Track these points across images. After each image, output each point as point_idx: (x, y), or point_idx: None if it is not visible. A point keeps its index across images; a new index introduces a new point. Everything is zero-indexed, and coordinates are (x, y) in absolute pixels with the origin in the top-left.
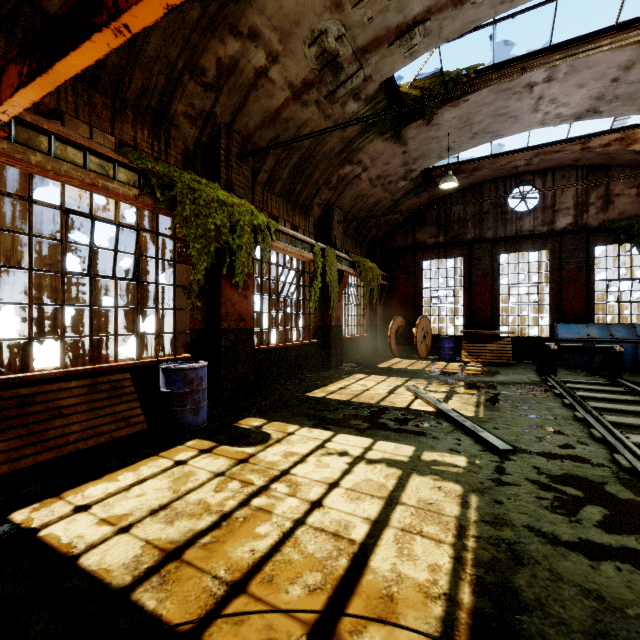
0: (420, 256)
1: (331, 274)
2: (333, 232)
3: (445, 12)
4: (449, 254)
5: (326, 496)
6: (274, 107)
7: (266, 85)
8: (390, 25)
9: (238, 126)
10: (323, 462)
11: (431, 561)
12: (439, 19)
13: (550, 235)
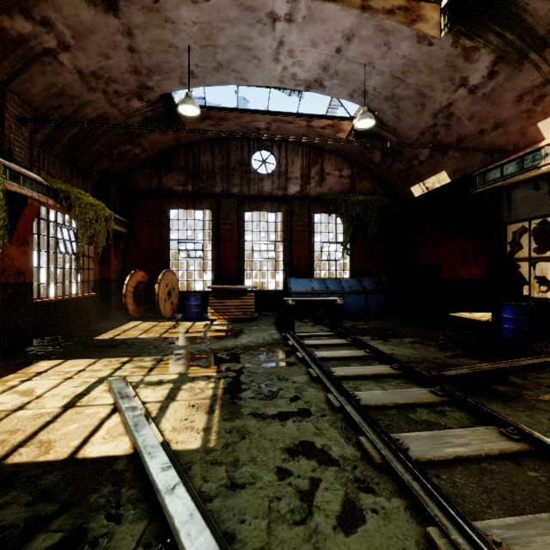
0: (167, 203)
1: None
2: (4, 131)
3: None
4: (198, 205)
5: None
6: None
7: None
8: None
9: None
10: None
11: None
12: None
13: (284, 199)
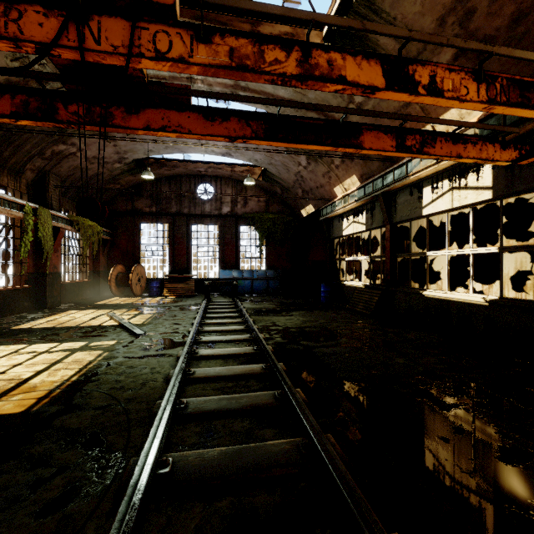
0: (138, 220)
1: (45, 230)
2: (49, 194)
3: None
4: (160, 221)
5: (10, 369)
6: None
7: None
8: None
9: None
10: (13, 358)
11: (65, 374)
12: None
13: (219, 216)
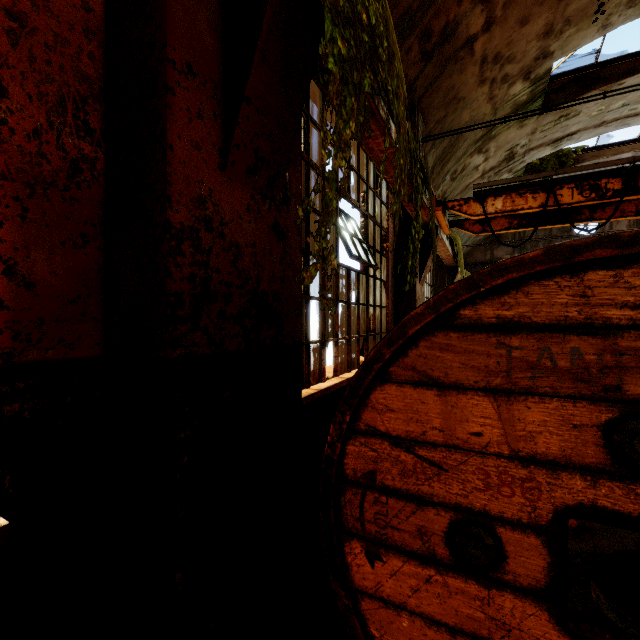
0: None
1: None
2: None
3: (587, 130)
4: None
5: None
6: (468, 183)
7: (473, 173)
8: (553, 138)
9: (450, 196)
10: None
11: None
12: (582, 133)
13: None
